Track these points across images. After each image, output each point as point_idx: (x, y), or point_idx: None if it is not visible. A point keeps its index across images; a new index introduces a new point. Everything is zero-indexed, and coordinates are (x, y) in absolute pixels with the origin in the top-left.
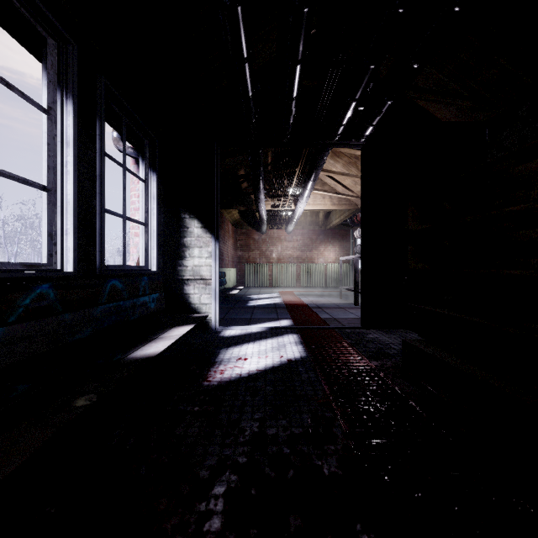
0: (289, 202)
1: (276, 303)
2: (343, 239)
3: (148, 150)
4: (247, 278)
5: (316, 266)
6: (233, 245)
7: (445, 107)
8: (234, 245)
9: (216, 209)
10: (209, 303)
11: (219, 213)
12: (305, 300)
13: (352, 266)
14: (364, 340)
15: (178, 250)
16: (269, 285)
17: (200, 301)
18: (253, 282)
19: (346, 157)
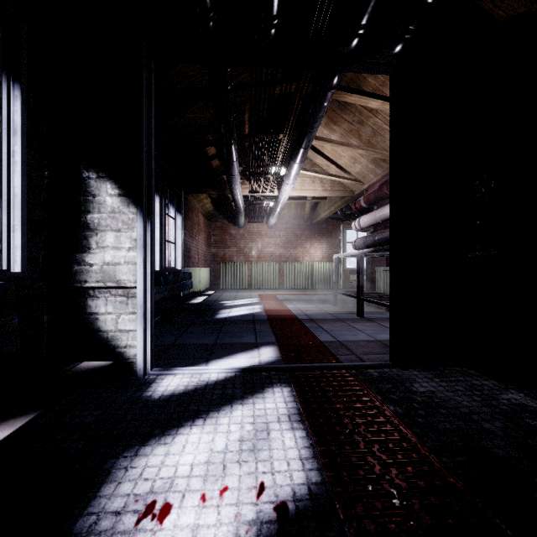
0: (272, 184)
1: (254, 314)
2: (331, 236)
3: (1, 38)
4: (222, 279)
5: (301, 265)
6: (205, 241)
7: (530, 3)
8: (207, 241)
9: (146, 164)
10: (134, 329)
11: (184, 198)
12: (292, 308)
13: (341, 265)
14: (415, 401)
15: (76, 234)
16: (248, 287)
17: (117, 326)
18: (229, 283)
19: (346, 123)
